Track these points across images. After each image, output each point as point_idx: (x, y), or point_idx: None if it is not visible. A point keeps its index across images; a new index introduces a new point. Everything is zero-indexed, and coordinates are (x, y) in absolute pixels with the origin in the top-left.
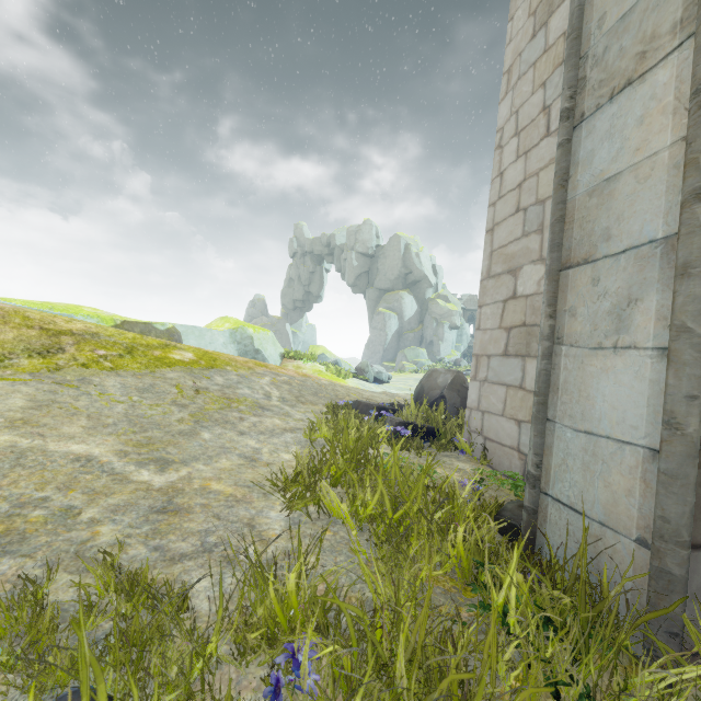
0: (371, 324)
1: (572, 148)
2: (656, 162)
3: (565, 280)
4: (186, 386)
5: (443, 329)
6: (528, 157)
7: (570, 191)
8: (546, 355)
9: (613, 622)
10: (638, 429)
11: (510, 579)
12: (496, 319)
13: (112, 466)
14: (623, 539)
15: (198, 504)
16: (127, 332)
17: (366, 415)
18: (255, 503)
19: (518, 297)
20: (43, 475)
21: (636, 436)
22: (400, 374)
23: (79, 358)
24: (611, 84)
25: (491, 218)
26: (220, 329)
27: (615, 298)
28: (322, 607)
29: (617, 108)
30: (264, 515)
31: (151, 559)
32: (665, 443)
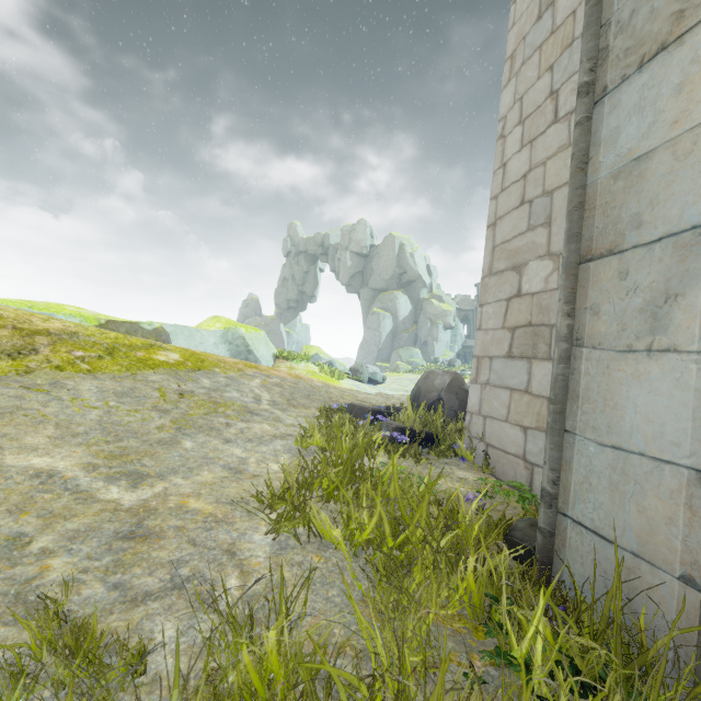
0: (366, 324)
1: (592, 126)
2: (700, 135)
3: (586, 275)
4: (170, 389)
5: (437, 329)
6: (534, 146)
7: (590, 174)
8: (563, 358)
9: (662, 684)
10: (680, 447)
11: (536, 629)
12: (499, 318)
13: (77, 482)
14: (663, 575)
15: (172, 527)
16: (109, 332)
17: (361, 419)
18: (238, 524)
19: (523, 295)
20: None
21: (679, 454)
22: (394, 374)
23: (53, 360)
24: (640, 51)
25: (493, 212)
26: (211, 328)
27: (648, 293)
28: (309, 668)
29: (648, 78)
30: (247, 538)
31: (108, 600)
32: None
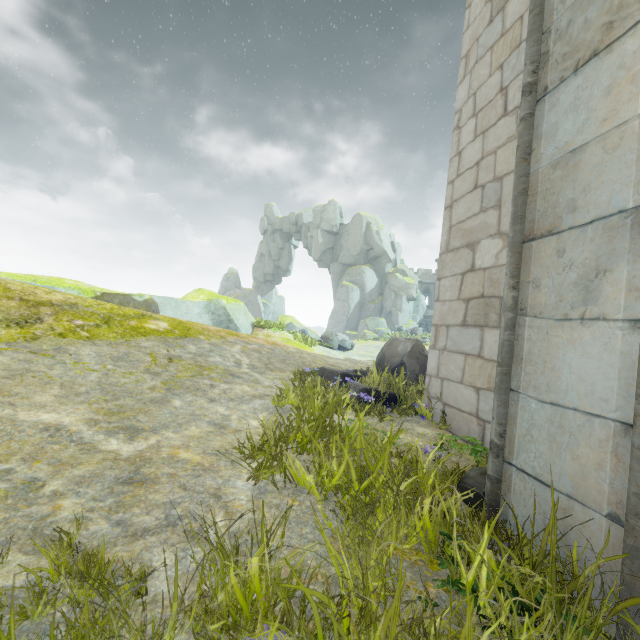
0: (336, 296)
1: (534, 122)
2: (625, 131)
3: (529, 252)
4: (160, 354)
5: (401, 300)
6: (486, 136)
7: (532, 164)
8: (509, 326)
9: (589, 604)
10: (608, 402)
11: (481, 559)
12: (455, 291)
13: (81, 435)
14: (593, 513)
15: (165, 474)
16: (105, 303)
17: (331, 381)
18: (222, 472)
19: (476, 270)
20: (9, 446)
21: (607, 409)
22: (362, 341)
23: (56, 328)
24: (576, 57)
25: (449, 195)
26: (195, 300)
27: (581, 269)
28: (286, 590)
29: (582, 80)
30: (231, 484)
31: (112, 535)
32: (639, 417)
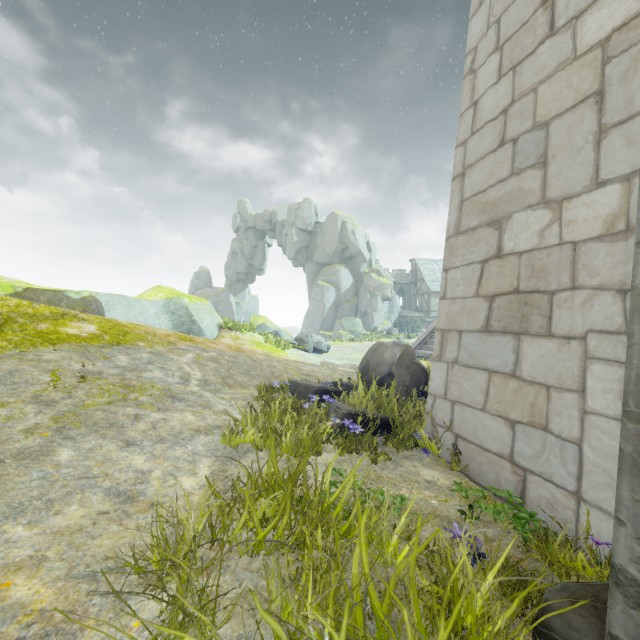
0: (311, 296)
1: None
2: None
3: None
4: (68, 371)
5: (376, 300)
6: (518, 71)
7: None
8: None
9: None
10: None
11: None
12: (471, 285)
13: None
14: None
15: None
16: (11, 300)
17: (305, 400)
18: (85, 635)
19: (506, 255)
20: None
21: None
22: (338, 342)
23: None
24: None
25: (460, 160)
26: (152, 298)
27: None
28: None
29: None
30: None
31: None
32: None
